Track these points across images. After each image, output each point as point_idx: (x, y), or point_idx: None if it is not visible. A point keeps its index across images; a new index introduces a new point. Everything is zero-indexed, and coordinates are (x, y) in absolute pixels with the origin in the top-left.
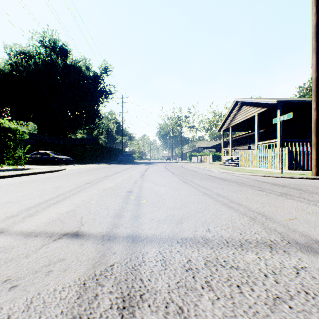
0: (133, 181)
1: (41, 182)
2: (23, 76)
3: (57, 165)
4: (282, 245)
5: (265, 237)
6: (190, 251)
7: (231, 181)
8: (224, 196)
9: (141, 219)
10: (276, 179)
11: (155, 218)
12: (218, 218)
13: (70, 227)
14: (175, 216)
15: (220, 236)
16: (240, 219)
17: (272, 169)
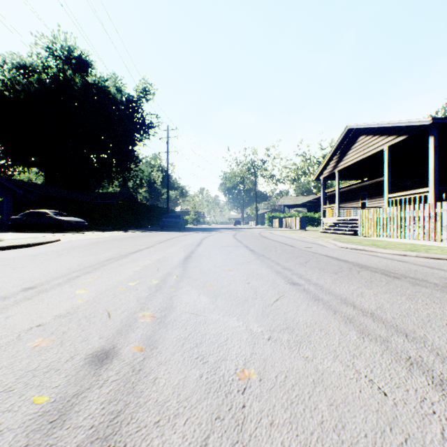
0: (157, 279)
1: None
2: (21, 98)
3: (61, 232)
4: None
5: None
6: None
7: (406, 277)
8: None
9: None
10: None
11: None
12: None
13: None
14: None
15: None
16: None
17: (433, 241)
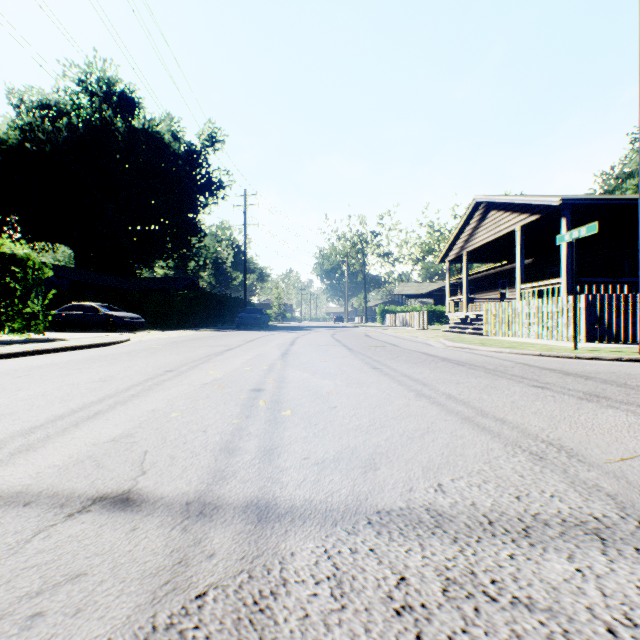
0: (265, 366)
1: (71, 368)
2: (45, 151)
3: (113, 331)
4: (628, 533)
5: (579, 506)
6: (402, 550)
7: (471, 365)
8: (463, 400)
9: (281, 457)
10: (567, 362)
11: (314, 455)
12: (458, 455)
13: (112, 479)
14: (358, 450)
15: (469, 503)
16: (510, 457)
17: (553, 340)
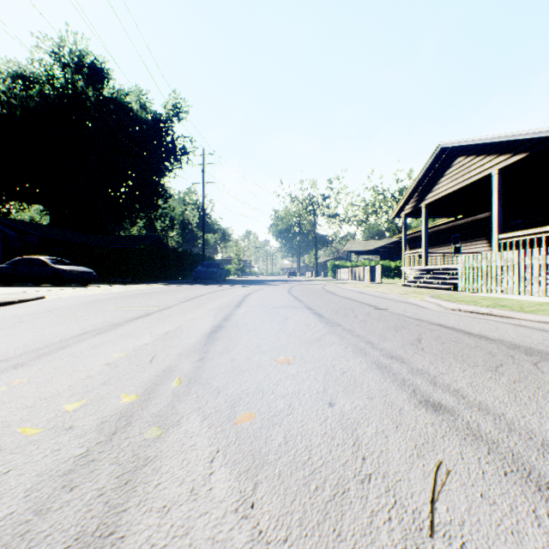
0: (135, 388)
1: None
2: (17, 115)
3: (61, 285)
4: None
5: None
6: None
7: None
8: None
9: None
10: None
11: None
12: None
13: None
14: None
15: None
16: None
17: None
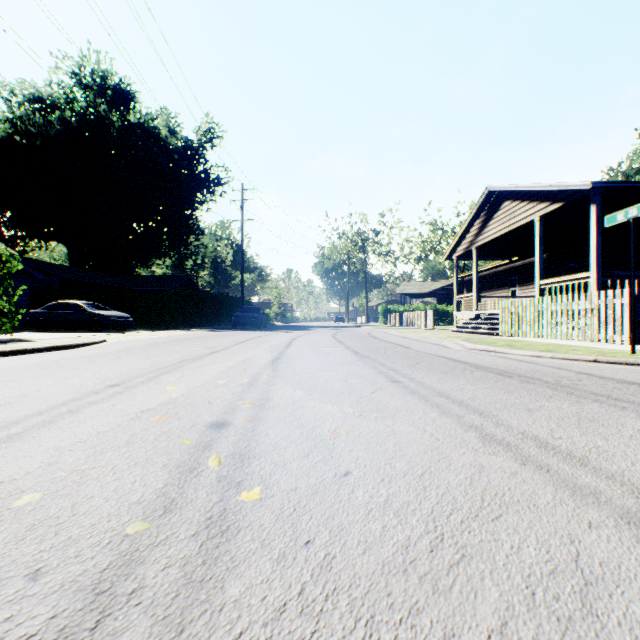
0: (247, 378)
1: None
2: (36, 145)
3: (99, 331)
4: None
5: None
6: None
7: (521, 376)
8: (574, 454)
9: None
10: None
11: None
12: None
13: None
14: None
15: None
16: None
17: (588, 342)
